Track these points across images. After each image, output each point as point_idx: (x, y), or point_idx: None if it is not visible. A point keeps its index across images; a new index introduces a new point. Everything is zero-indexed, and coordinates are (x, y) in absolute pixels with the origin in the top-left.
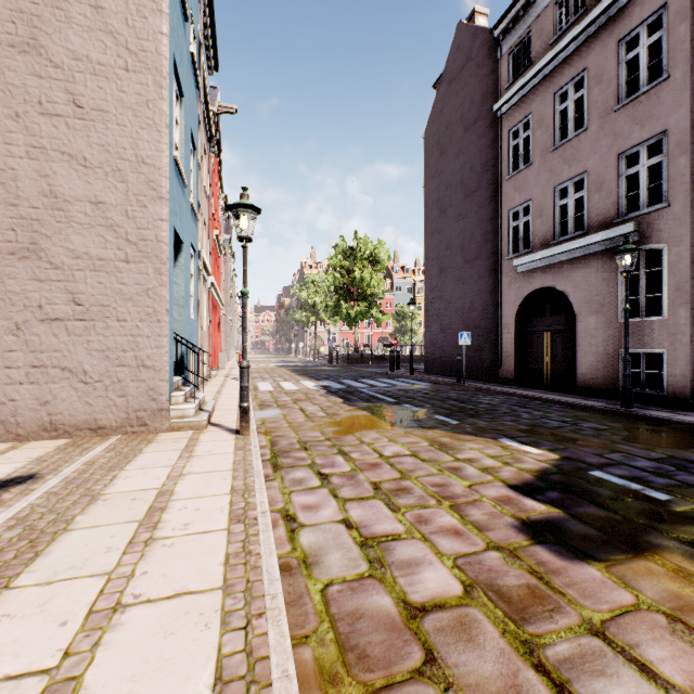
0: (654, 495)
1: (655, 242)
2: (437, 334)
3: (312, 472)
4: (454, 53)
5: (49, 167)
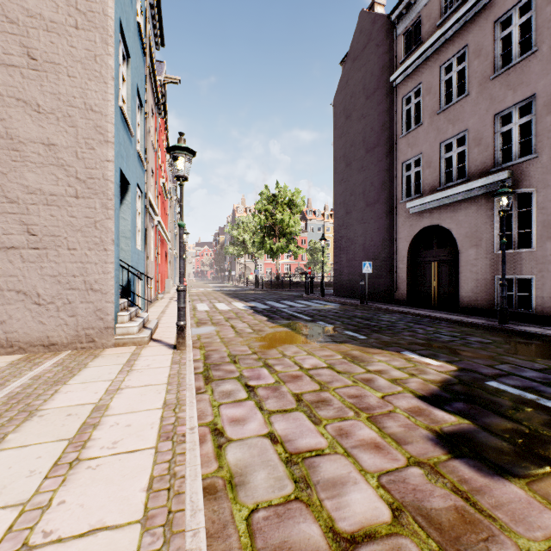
0: (549, 404)
1: (526, 187)
2: (343, 264)
3: (240, 384)
4: (358, 36)
5: (5, 112)
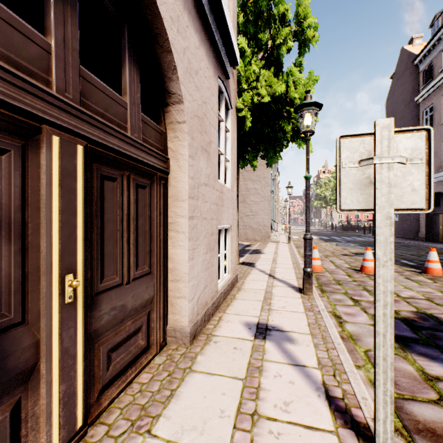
0: None
1: None
2: None
3: None
4: (399, 64)
5: (246, 182)
